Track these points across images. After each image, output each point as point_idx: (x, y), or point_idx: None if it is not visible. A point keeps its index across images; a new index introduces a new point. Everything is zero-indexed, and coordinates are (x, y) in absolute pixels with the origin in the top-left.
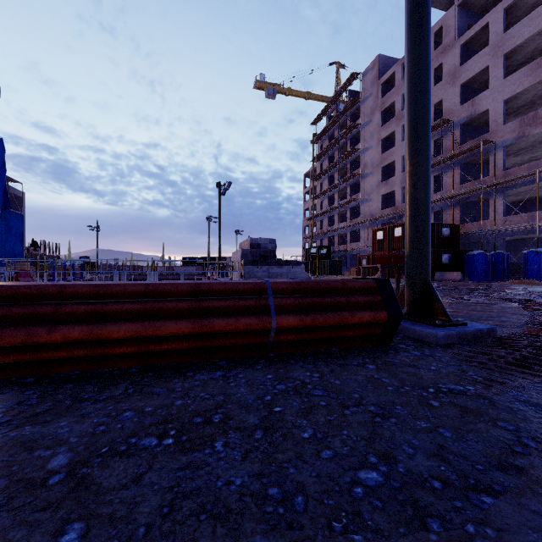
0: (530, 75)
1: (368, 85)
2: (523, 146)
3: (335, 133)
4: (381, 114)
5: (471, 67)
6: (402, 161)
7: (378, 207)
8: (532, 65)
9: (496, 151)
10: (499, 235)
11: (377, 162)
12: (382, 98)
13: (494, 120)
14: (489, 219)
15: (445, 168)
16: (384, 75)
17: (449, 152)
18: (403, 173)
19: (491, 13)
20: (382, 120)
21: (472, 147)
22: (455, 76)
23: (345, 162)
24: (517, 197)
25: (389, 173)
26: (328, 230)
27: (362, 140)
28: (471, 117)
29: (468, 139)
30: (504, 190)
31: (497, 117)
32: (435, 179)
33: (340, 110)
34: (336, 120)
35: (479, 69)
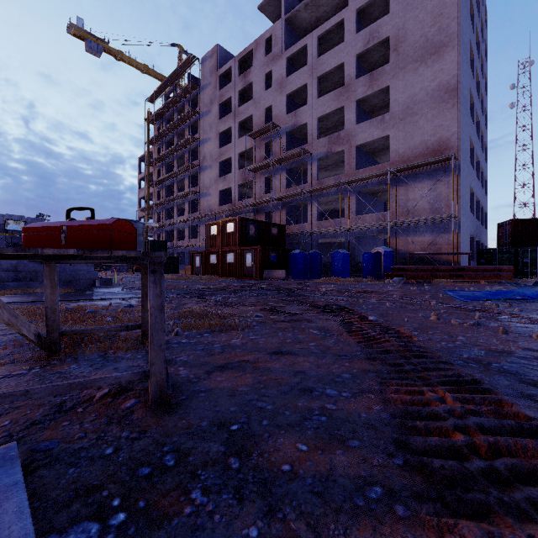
0: (335, 100)
1: (207, 73)
2: (331, 163)
3: (174, 117)
4: (220, 107)
5: (294, 81)
6: (239, 158)
7: (217, 203)
8: (336, 92)
9: (313, 161)
10: (314, 237)
11: (216, 155)
12: (220, 90)
13: (311, 134)
14: (308, 222)
15: (274, 171)
16: (223, 67)
17: (277, 157)
18: (239, 170)
19: (309, 36)
20: (220, 113)
21: (295, 154)
22: (282, 86)
23: (185, 150)
24: (327, 206)
25: (227, 169)
26: (165, 223)
27: (202, 129)
28: (294, 127)
29: (293, 148)
30: (318, 198)
31: (313, 131)
32: (267, 182)
33: (178, 91)
34: (175, 102)
35: (300, 85)
